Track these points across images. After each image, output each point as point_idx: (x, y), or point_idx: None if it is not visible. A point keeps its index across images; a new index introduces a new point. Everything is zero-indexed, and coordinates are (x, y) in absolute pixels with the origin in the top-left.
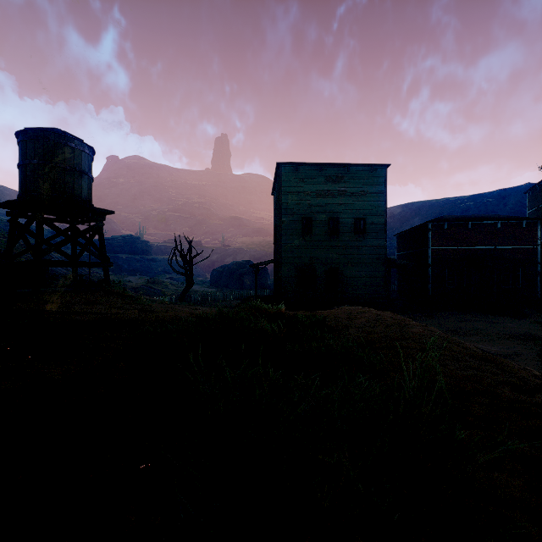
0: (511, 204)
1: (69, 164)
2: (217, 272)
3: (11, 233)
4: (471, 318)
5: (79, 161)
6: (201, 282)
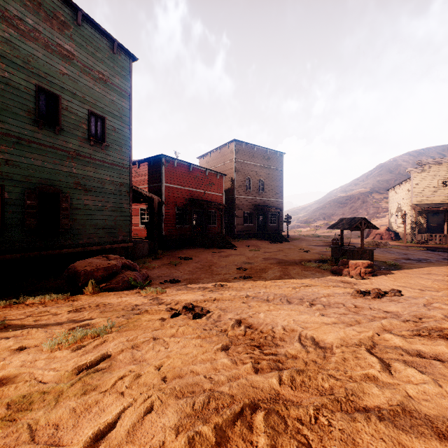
0: None
1: None
2: None
3: None
4: (217, 254)
5: None
6: None
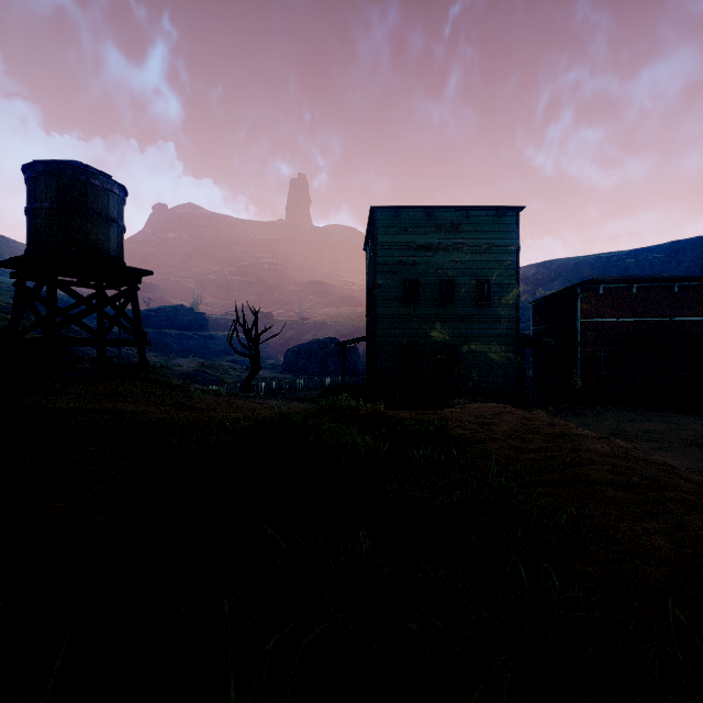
0: (686, 261)
1: (91, 208)
2: (292, 353)
3: (17, 301)
4: (638, 417)
5: (105, 204)
6: (271, 366)
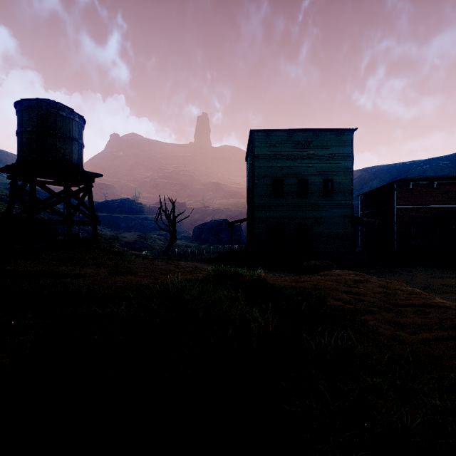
0: None
1: (60, 131)
2: (198, 229)
3: (11, 194)
4: (440, 275)
5: (69, 128)
6: (184, 237)
